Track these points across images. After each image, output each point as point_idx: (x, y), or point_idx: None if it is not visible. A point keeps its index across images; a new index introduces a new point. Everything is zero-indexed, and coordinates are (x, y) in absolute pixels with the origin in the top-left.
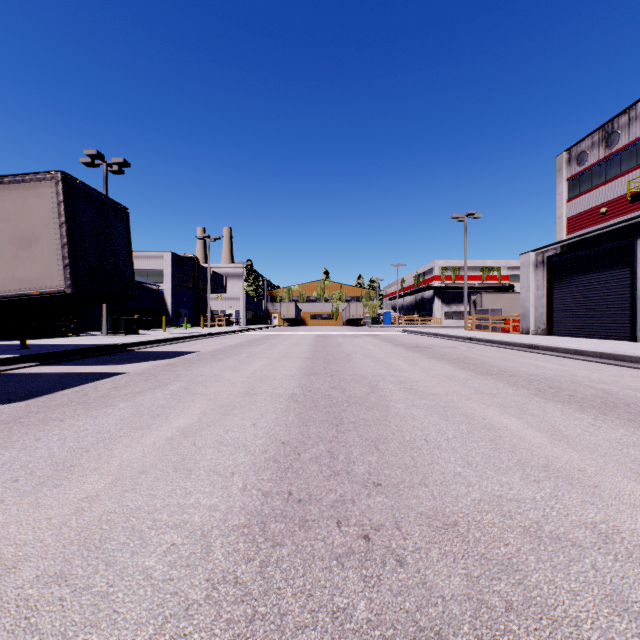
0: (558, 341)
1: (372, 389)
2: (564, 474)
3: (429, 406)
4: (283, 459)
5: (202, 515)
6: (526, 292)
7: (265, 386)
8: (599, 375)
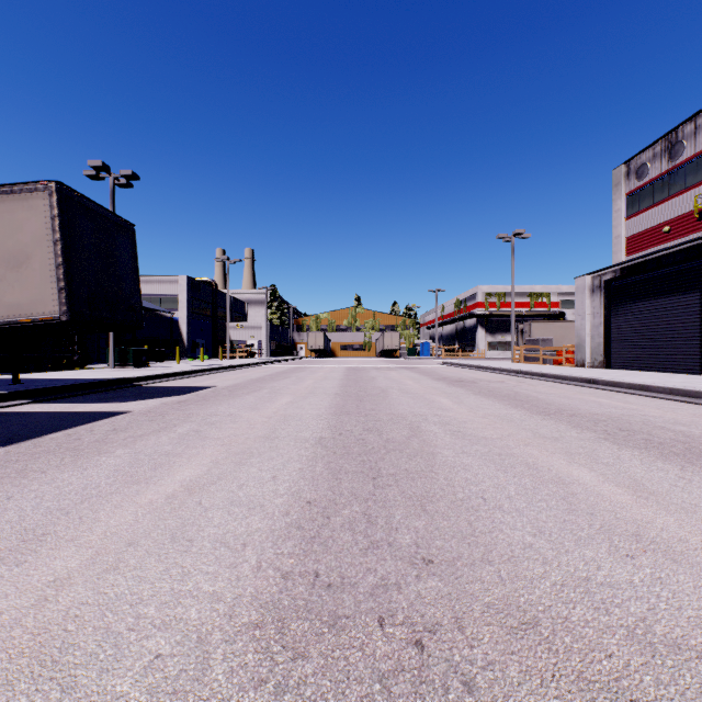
0: (619, 375)
1: (413, 432)
2: (662, 546)
3: (482, 453)
4: (308, 525)
5: (201, 608)
6: (581, 320)
7: (289, 428)
8: (673, 415)
